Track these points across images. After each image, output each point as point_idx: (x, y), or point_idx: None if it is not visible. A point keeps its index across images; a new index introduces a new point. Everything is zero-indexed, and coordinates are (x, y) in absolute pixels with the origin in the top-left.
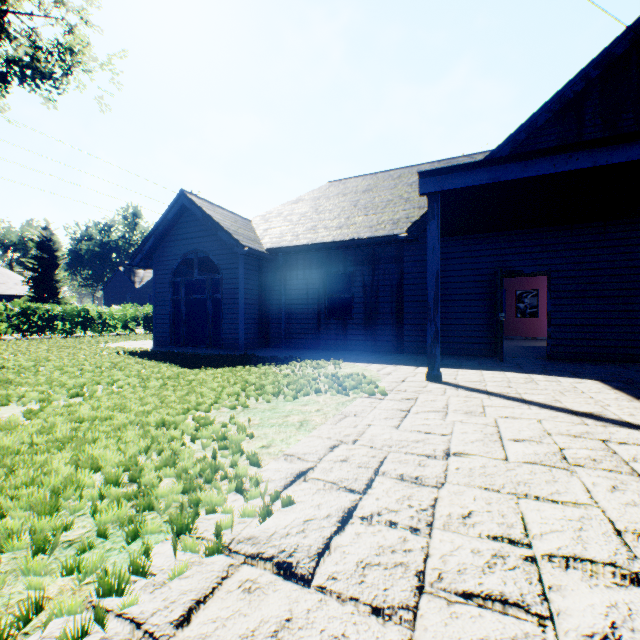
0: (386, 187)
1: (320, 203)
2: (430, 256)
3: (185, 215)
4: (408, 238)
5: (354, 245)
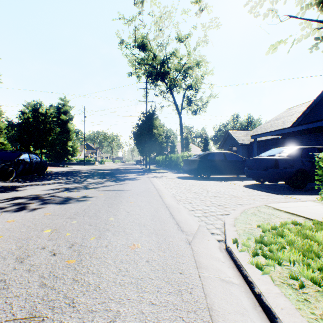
0: (299, 112)
1: (274, 122)
2: (253, 150)
3: (229, 135)
4: (282, 138)
5: (269, 140)
